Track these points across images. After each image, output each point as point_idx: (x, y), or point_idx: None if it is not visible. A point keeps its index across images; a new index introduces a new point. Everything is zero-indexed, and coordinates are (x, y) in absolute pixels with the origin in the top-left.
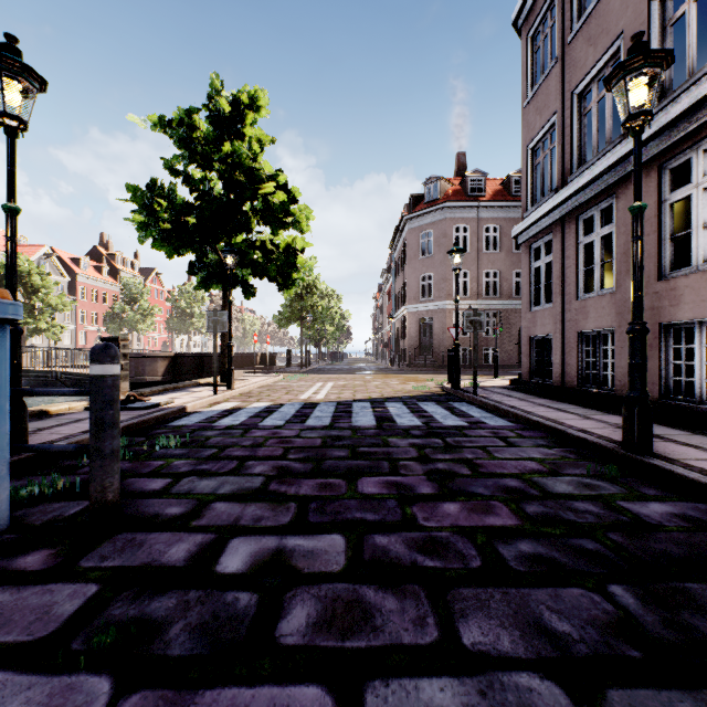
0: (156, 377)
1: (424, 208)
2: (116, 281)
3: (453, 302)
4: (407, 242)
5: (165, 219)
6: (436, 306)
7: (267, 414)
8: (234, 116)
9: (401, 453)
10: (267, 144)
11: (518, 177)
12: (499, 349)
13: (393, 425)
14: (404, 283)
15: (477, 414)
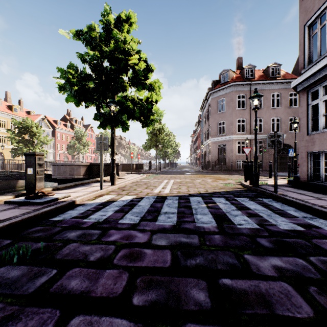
0: (80, 176)
1: (220, 86)
2: (73, 130)
3: (236, 135)
4: (210, 105)
5: (73, 82)
6: (227, 138)
7: (129, 209)
8: (117, 26)
9: (283, 300)
10: (136, 43)
11: (273, 67)
12: (263, 161)
13: (234, 228)
14: (209, 127)
15: (296, 213)
